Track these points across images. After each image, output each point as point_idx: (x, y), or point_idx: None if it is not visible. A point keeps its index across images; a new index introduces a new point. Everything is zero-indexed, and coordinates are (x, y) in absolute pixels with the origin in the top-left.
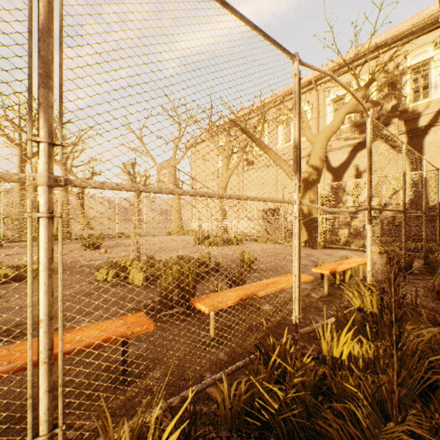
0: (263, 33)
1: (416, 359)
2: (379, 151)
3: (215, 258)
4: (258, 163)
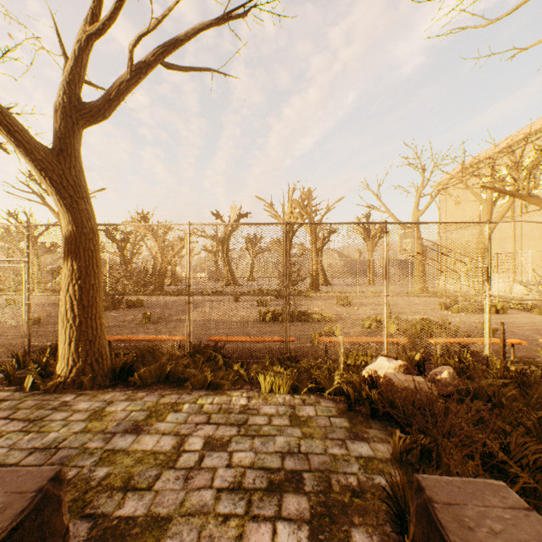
0: (461, 223)
1: (538, 373)
2: None
3: (458, 324)
4: None
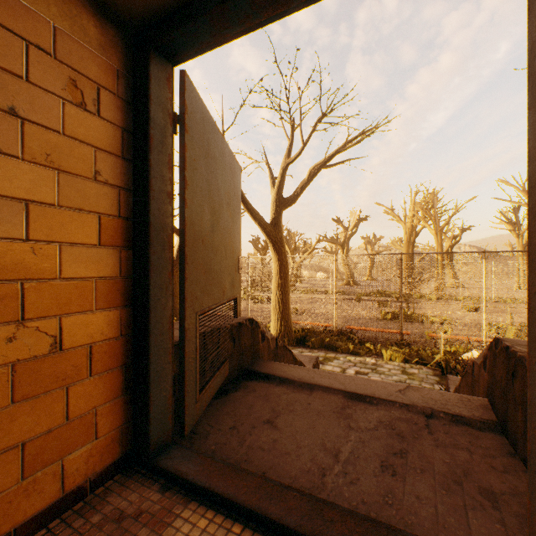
0: None
1: None
2: None
3: None
4: None
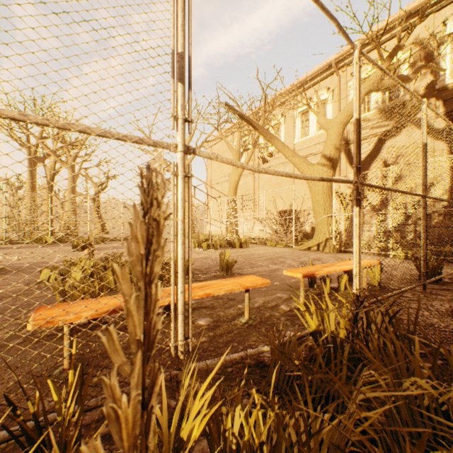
0: None
1: None
2: (412, 139)
3: (201, 260)
4: (275, 161)
